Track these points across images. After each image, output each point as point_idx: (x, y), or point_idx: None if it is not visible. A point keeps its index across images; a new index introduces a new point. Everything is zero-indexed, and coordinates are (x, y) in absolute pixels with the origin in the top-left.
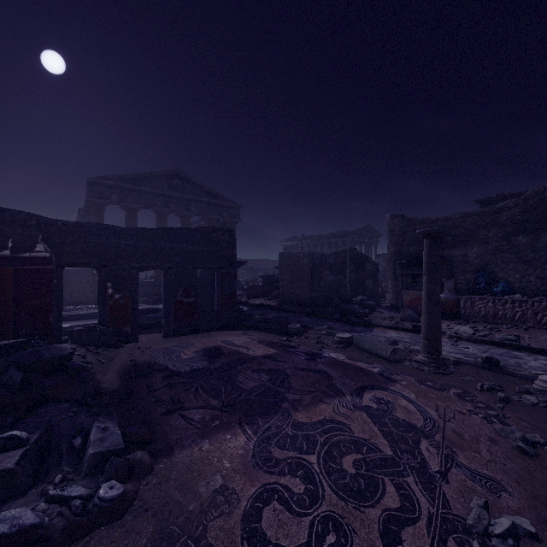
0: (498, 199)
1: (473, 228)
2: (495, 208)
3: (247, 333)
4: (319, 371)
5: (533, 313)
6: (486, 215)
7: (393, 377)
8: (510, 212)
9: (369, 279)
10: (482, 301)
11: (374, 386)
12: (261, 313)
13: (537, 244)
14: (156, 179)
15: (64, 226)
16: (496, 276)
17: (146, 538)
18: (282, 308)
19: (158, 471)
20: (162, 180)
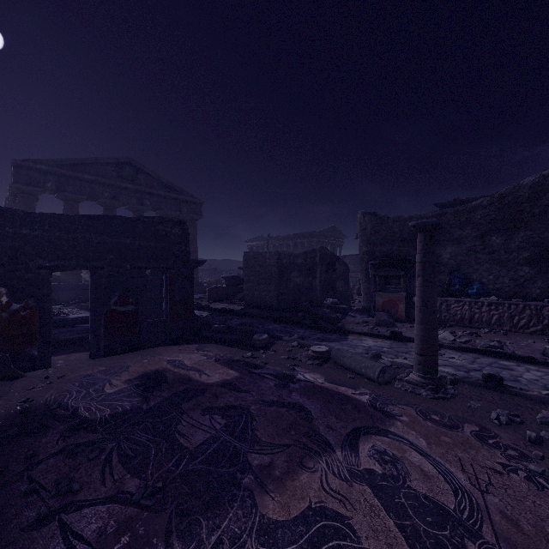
0: (456, 203)
1: (448, 227)
2: (469, 207)
3: (203, 348)
4: (294, 405)
5: (510, 316)
6: (461, 214)
7: (389, 409)
8: (485, 211)
9: (340, 281)
10: (458, 304)
11: (370, 428)
12: (223, 319)
13: (510, 244)
14: (103, 166)
15: None
16: (470, 277)
17: None
18: (247, 314)
19: None
20: (110, 169)
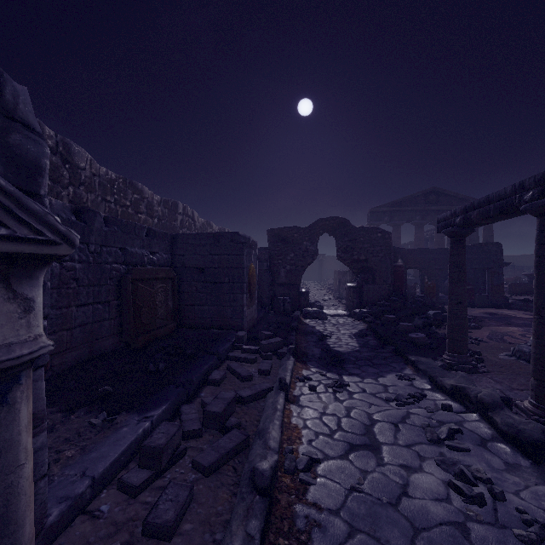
0: None
1: None
2: None
3: (513, 311)
4: None
5: None
6: None
7: None
8: None
9: None
10: None
11: None
12: None
13: None
14: (415, 198)
15: (407, 251)
16: None
17: (489, 331)
18: None
19: (485, 327)
20: (420, 199)
